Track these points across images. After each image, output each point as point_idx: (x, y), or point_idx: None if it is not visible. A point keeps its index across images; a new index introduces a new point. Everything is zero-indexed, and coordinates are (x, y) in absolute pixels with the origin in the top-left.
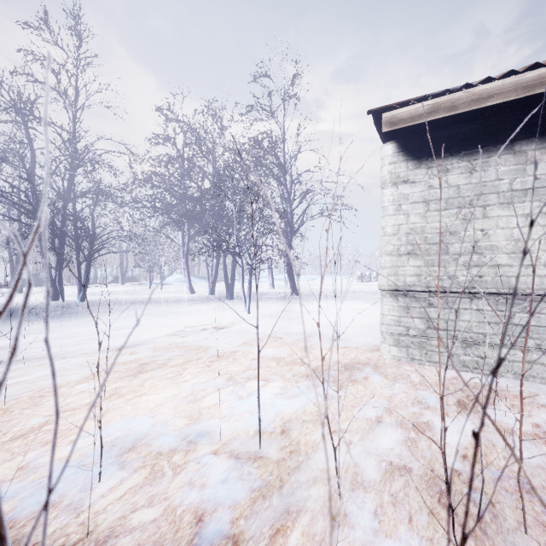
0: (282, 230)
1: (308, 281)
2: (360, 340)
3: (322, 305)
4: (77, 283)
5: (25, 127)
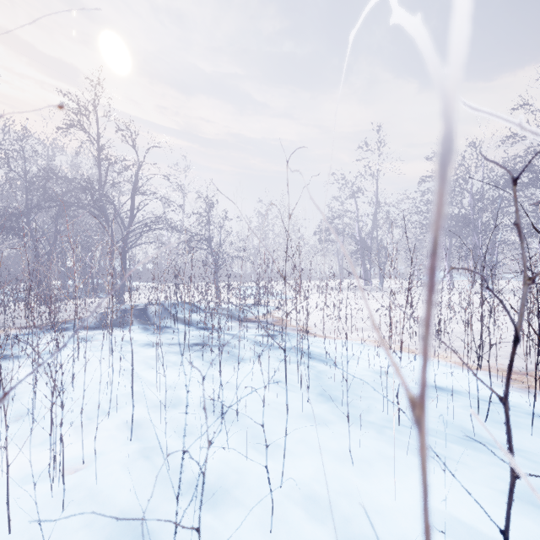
0: None
1: None
2: None
3: None
4: None
5: (354, 197)
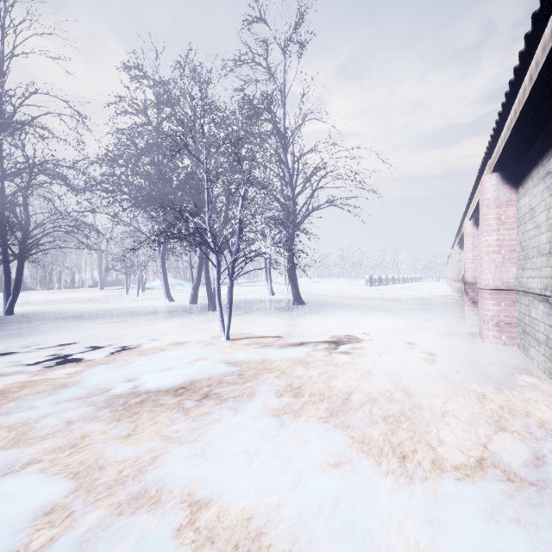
0: (282, 221)
1: (311, 284)
2: (466, 440)
3: (337, 321)
4: (48, 288)
5: None
